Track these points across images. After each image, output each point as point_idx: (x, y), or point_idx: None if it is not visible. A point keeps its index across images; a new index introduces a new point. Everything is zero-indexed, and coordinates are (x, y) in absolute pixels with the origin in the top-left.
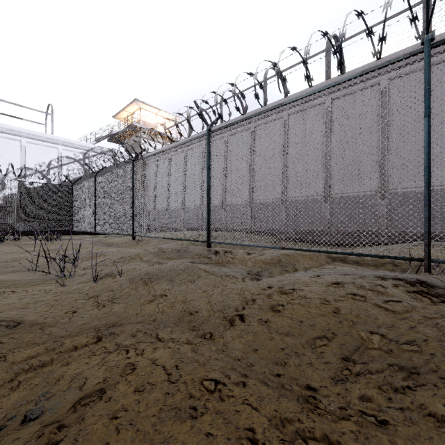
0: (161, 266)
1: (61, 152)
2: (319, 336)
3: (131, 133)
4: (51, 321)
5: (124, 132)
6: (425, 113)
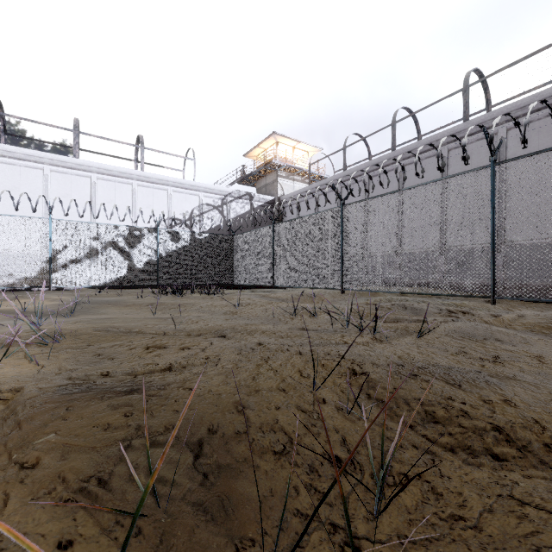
0: (453, 324)
1: (202, 199)
2: None
3: (266, 172)
4: (498, 373)
5: (259, 172)
6: None
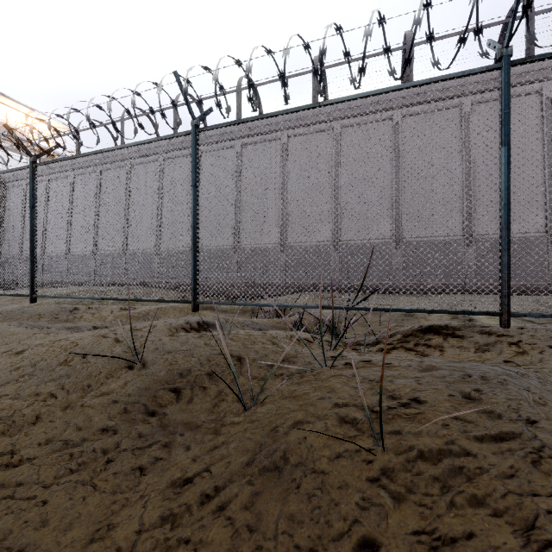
0: None
1: None
2: (29, 365)
3: None
4: None
5: None
6: (192, 184)
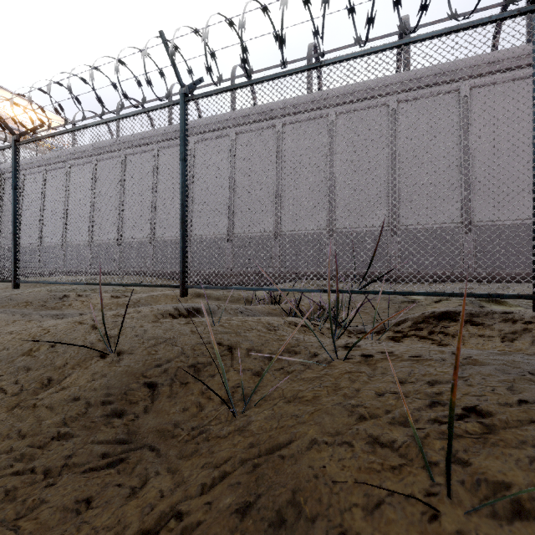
0: None
1: None
2: None
3: None
4: None
5: None
6: (181, 157)
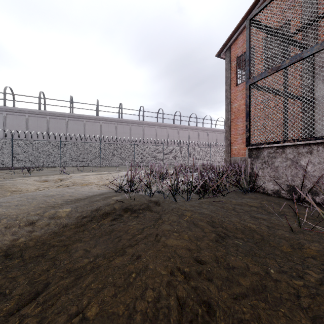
0: None
1: None
2: None
3: None
4: None
5: None
6: (12, 148)
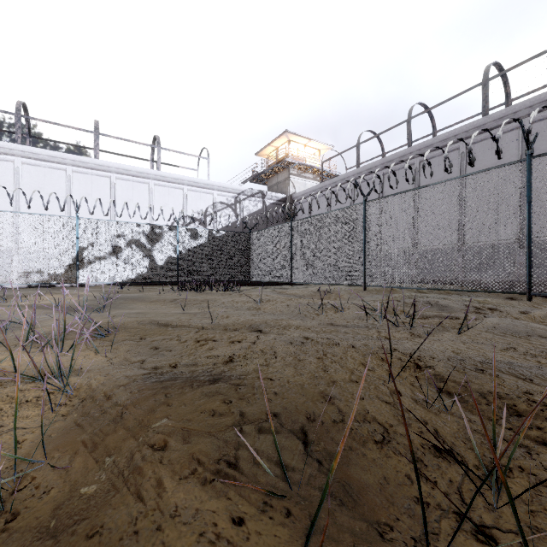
0: (490, 321)
1: (216, 198)
2: None
3: (277, 170)
4: None
5: (271, 170)
6: None
